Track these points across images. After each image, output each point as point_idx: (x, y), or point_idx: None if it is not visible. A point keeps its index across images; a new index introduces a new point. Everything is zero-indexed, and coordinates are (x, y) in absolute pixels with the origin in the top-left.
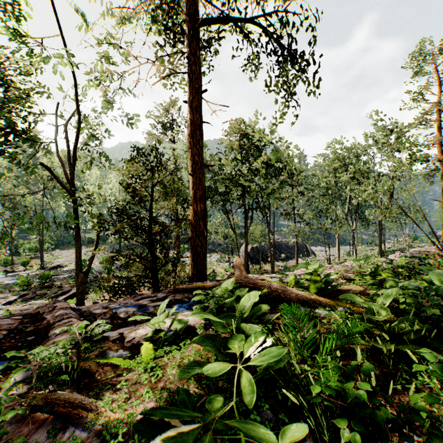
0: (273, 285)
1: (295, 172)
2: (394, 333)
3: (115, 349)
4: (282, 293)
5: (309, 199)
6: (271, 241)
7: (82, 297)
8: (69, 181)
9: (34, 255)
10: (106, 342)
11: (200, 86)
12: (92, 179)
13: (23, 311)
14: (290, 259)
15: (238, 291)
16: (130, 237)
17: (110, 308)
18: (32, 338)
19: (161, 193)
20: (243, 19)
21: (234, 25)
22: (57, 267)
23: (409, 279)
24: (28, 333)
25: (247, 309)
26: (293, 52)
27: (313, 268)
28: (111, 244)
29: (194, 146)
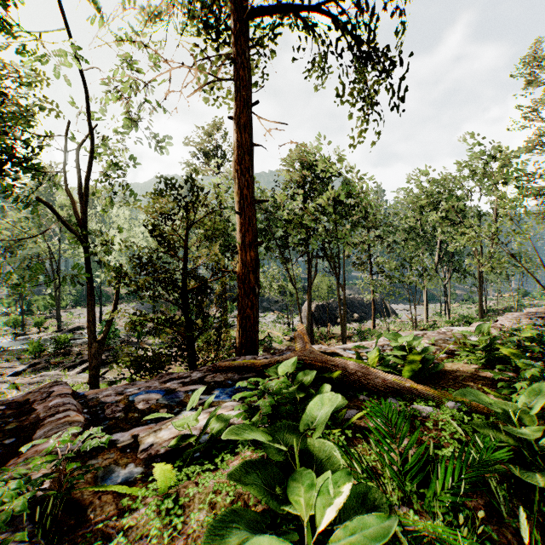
0: (350, 364)
1: (372, 211)
2: (543, 451)
3: (124, 462)
4: (362, 376)
5: (389, 245)
6: (341, 298)
7: (96, 373)
8: (80, 221)
9: (50, 314)
10: (111, 452)
11: (250, 96)
12: (119, 221)
13: (9, 398)
14: (365, 320)
15: (301, 375)
16: (158, 296)
17: (126, 394)
18: (11, 442)
19: (199, 237)
20: (306, 8)
21: (295, 18)
22: (77, 329)
23: (542, 358)
24: (7, 434)
25: (318, 423)
26: (374, 50)
27: (406, 341)
28: (143, 301)
29: (243, 175)
